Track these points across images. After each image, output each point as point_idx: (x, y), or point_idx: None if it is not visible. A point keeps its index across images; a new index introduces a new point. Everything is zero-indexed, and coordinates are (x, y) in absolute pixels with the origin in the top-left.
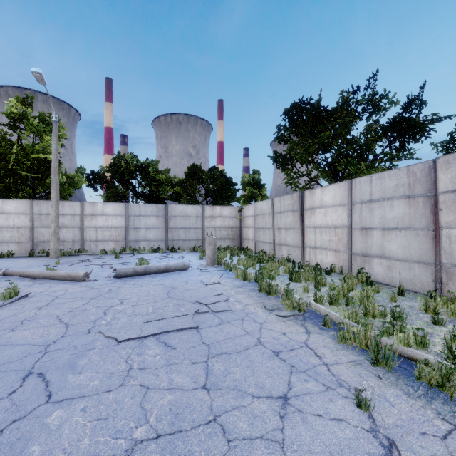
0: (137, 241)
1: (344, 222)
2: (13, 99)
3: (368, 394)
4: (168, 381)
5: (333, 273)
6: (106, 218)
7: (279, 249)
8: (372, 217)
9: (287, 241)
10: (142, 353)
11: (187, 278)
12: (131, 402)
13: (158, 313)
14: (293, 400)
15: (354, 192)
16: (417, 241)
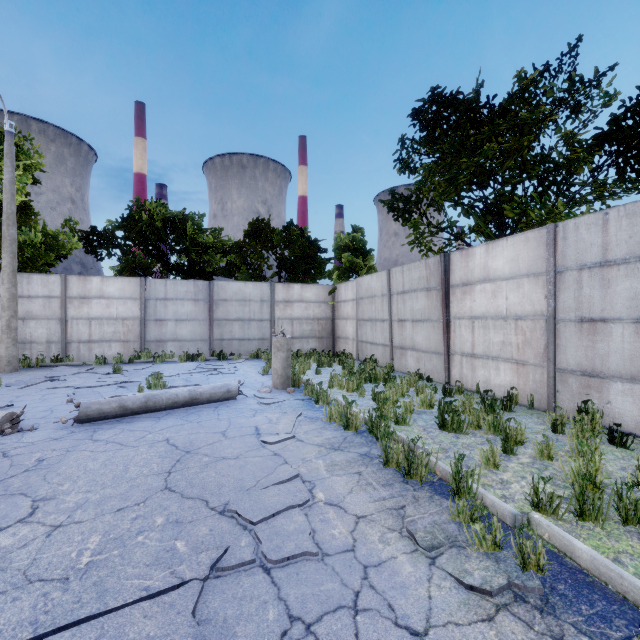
0: (160, 341)
1: (538, 308)
2: None
3: None
4: None
5: (513, 405)
6: (107, 303)
7: (401, 356)
8: (608, 297)
9: (416, 342)
10: None
11: (229, 420)
12: None
13: (98, 574)
14: None
15: (562, 248)
16: None
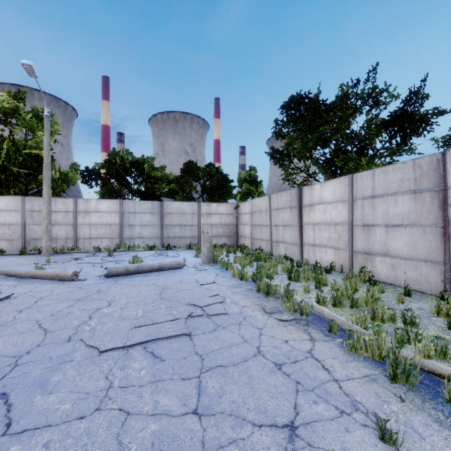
0: (131, 238)
1: (345, 219)
2: (4, 93)
3: (391, 422)
4: (153, 404)
5: (333, 271)
6: (100, 215)
7: (277, 247)
8: (374, 213)
9: (285, 238)
10: (125, 367)
11: (182, 277)
12: (106, 434)
13: (148, 317)
14: (302, 429)
15: (355, 188)
16: (423, 239)
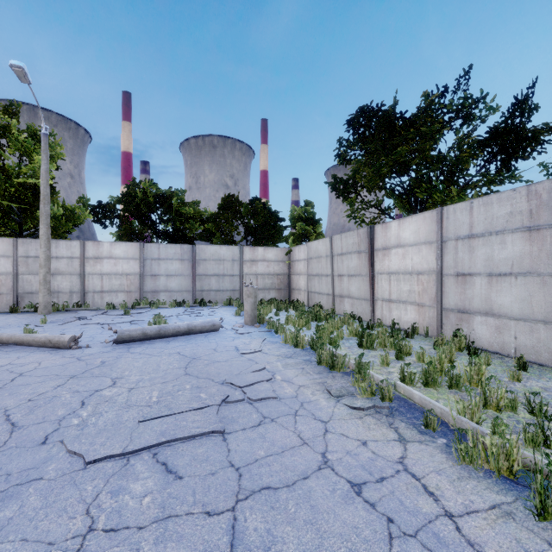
0: (155, 292)
1: (431, 266)
2: None
3: None
4: None
5: (415, 335)
6: (115, 262)
7: (340, 303)
8: (472, 259)
9: (351, 291)
10: (120, 490)
11: (217, 343)
12: None
13: (165, 403)
14: None
15: (446, 225)
16: (543, 292)
